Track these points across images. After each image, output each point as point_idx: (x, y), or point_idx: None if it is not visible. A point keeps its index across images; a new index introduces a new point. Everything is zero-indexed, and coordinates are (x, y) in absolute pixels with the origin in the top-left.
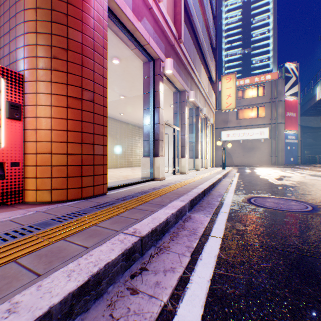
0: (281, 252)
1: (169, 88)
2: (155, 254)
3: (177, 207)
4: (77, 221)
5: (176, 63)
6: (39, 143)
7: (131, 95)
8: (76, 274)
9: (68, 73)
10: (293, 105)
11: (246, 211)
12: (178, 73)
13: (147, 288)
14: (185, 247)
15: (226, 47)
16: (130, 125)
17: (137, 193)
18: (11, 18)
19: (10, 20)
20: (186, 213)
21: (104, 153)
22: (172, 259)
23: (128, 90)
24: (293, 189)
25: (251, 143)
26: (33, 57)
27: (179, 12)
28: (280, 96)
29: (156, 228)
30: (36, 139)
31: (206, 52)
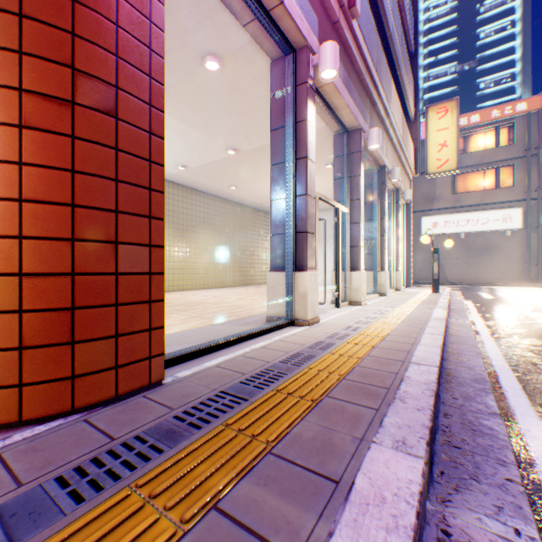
0: None
1: (325, 126)
2: None
3: (403, 521)
4: None
5: (342, 65)
6: None
7: (249, 146)
8: None
9: (23, 17)
10: None
11: None
12: (347, 89)
13: None
14: None
15: (427, 63)
16: (250, 209)
17: (248, 381)
18: None
19: None
20: (425, 505)
21: (152, 267)
22: None
23: (242, 135)
24: None
25: (482, 239)
26: None
27: None
28: None
29: None
30: None
31: (399, 57)
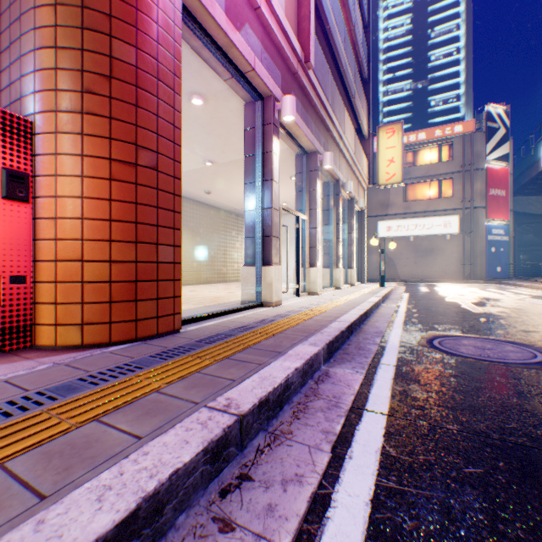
0: (499, 443)
1: (288, 147)
2: (265, 446)
3: (304, 357)
4: (125, 384)
5: (301, 104)
6: (61, 242)
7: (224, 159)
8: (114, 495)
9: (112, 119)
10: (501, 176)
11: (427, 363)
12: (305, 122)
13: (250, 518)
14: (321, 432)
15: (386, 78)
16: (223, 212)
17: (234, 329)
18: (12, 23)
19: (11, 27)
20: (321, 366)
21: (175, 259)
22: (298, 457)
23: (219, 150)
24: (505, 322)
25: (428, 242)
26: (50, 90)
27: (306, 16)
28: (478, 160)
29: (268, 397)
30: (55, 235)
31: (353, 87)
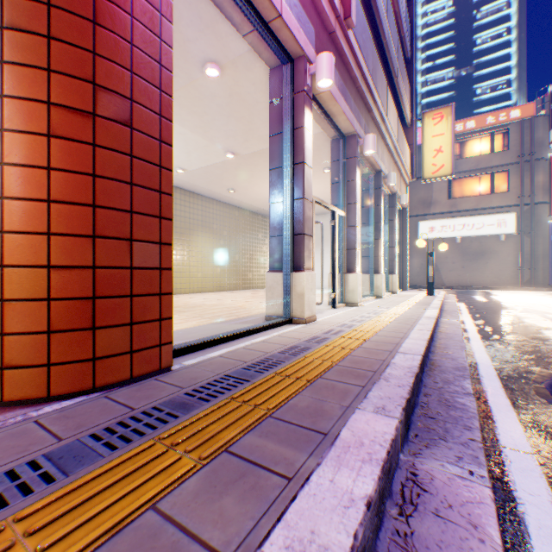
0: None
1: (322, 131)
2: None
3: (376, 456)
4: None
5: (338, 73)
6: None
7: (247, 150)
8: None
9: (51, 39)
10: None
11: None
12: (343, 96)
13: None
14: None
15: (425, 67)
16: (248, 213)
17: (249, 367)
18: None
19: None
20: (399, 456)
21: (162, 263)
22: None
23: (241, 139)
24: None
25: (478, 244)
26: None
27: None
28: (540, 149)
29: None
30: None
31: (395, 64)
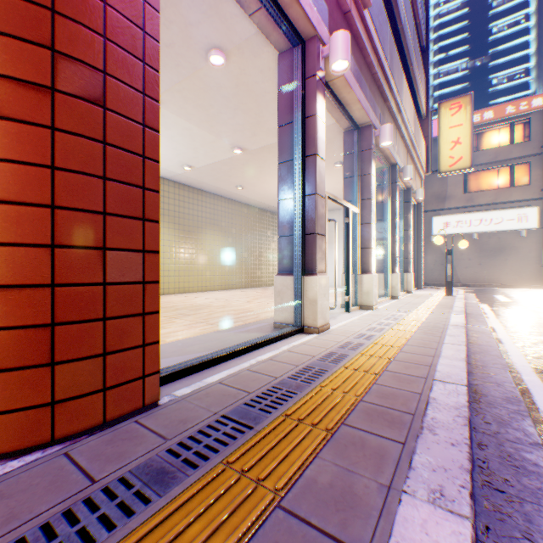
0: None
1: (334, 123)
2: None
3: None
4: None
5: (353, 58)
6: None
7: (255, 144)
8: None
9: None
10: None
11: None
12: (358, 83)
13: None
14: None
15: (437, 59)
16: (256, 210)
17: (253, 402)
18: None
19: None
20: None
21: (145, 275)
22: None
23: (248, 133)
24: None
25: (496, 239)
26: None
27: None
28: None
29: None
30: None
31: (411, 51)
